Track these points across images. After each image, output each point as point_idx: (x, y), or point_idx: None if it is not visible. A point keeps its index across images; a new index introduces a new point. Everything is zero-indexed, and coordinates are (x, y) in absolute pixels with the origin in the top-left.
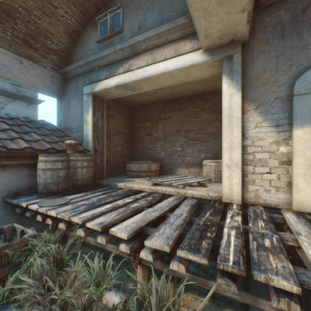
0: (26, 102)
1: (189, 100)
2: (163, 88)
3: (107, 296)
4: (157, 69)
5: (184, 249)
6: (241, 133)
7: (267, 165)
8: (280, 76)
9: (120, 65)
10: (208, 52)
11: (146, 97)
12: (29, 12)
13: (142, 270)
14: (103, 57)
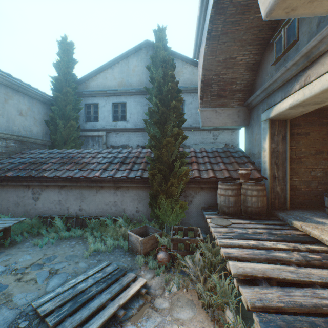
0: (230, 130)
1: None
2: None
3: (226, 313)
4: None
5: (260, 317)
6: None
7: None
8: None
9: (295, 81)
10: None
11: None
12: (218, 75)
13: None
14: (276, 80)
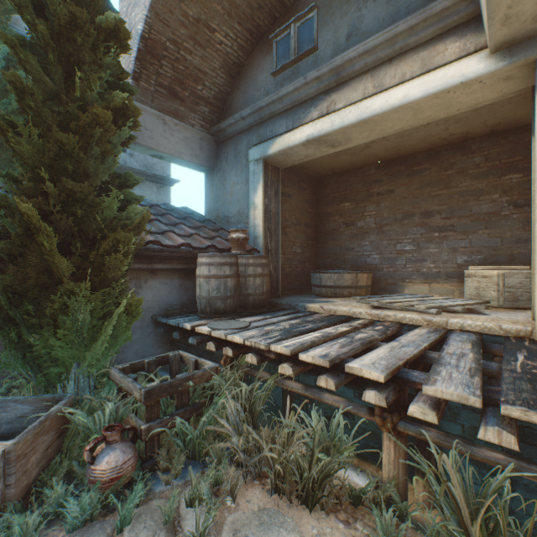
0: (156, 184)
1: (431, 157)
2: (383, 138)
3: (342, 474)
4: (386, 101)
5: (516, 404)
6: None
7: None
8: None
9: (313, 106)
10: (500, 53)
11: (347, 159)
12: (178, 46)
13: (393, 443)
14: (283, 97)
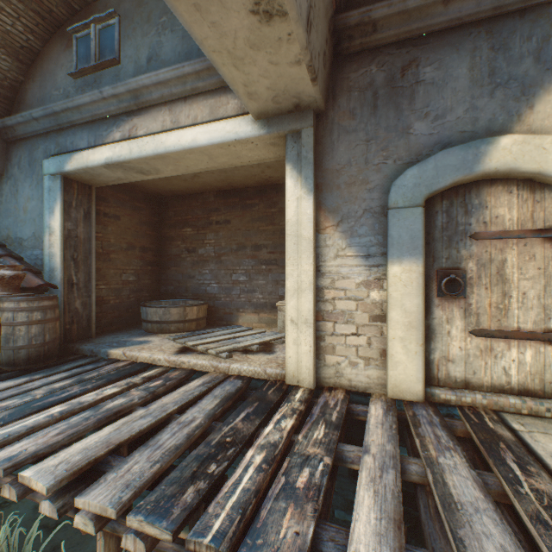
0: None
1: (260, 193)
2: (208, 171)
3: None
4: (178, 140)
5: (143, 511)
6: (313, 266)
7: (354, 321)
8: (372, 174)
9: (116, 125)
10: (262, 121)
11: (183, 184)
12: None
13: (104, 538)
14: (81, 106)
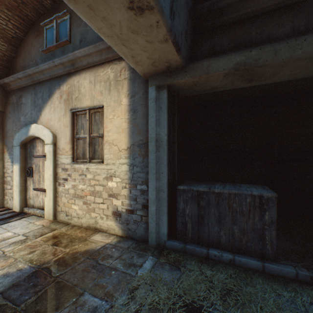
0: None
1: None
2: None
3: None
4: None
5: None
6: None
7: (11, 184)
8: (14, 133)
9: None
10: None
11: None
12: None
13: None
14: None
